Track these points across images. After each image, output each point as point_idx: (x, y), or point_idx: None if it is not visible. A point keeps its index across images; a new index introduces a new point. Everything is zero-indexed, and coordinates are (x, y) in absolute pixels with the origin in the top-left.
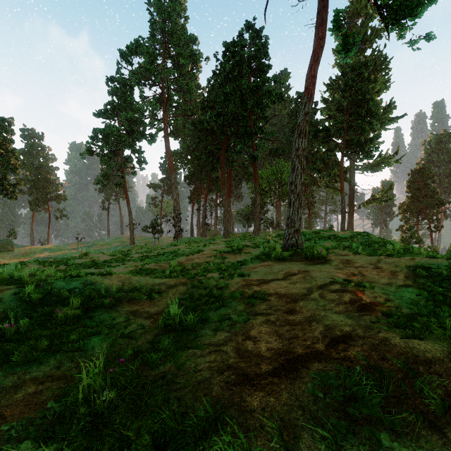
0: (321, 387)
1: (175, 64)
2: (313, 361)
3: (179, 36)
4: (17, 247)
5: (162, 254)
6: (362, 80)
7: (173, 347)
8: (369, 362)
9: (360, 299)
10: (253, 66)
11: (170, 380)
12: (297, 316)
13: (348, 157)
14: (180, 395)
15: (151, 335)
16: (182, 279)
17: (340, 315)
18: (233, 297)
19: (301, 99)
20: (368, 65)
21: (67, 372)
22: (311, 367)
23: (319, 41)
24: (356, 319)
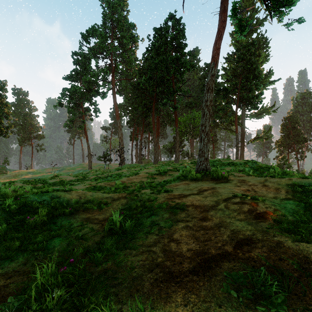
0: (233, 284)
1: (120, 43)
2: (224, 260)
3: (123, 24)
4: (10, 171)
5: (110, 176)
6: (250, 54)
7: (114, 248)
8: (269, 262)
9: (255, 210)
10: (174, 44)
11: (110, 276)
12: (209, 222)
13: (240, 108)
14: (118, 291)
15: (99, 237)
16: (124, 194)
17: (241, 222)
18: (161, 208)
19: (207, 68)
20: (255, 44)
21: (31, 268)
22: (223, 266)
23: (222, 23)
24: (255, 225)
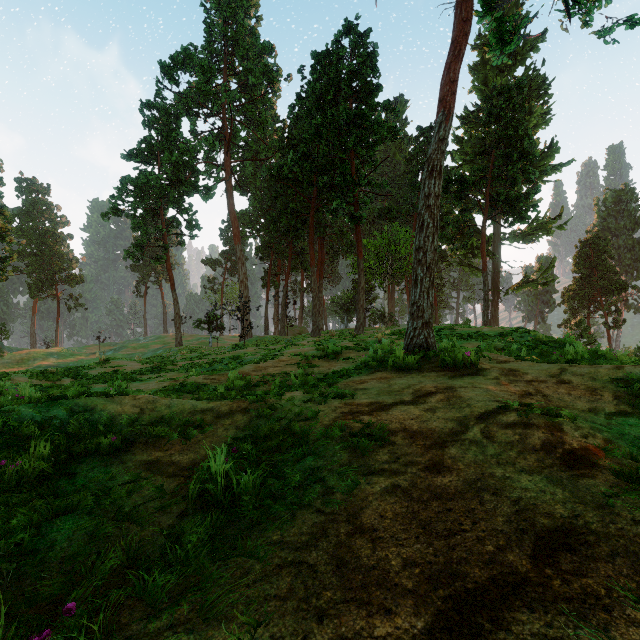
0: None
1: (242, 85)
2: (514, 605)
3: (248, 45)
4: (10, 351)
5: (219, 361)
6: (513, 108)
7: (204, 552)
8: None
9: (561, 443)
10: (355, 87)
11: None
12: (449, 477)
13: (493, 220)
14: None
15: (173, 515)
16: (243, 402)
17: (533, 476)
18: (328, 437)
19: (424, 137)
20: (522, 86)
21: None
22: (516, 627)
23: (462, 25)
24: (570, 487)
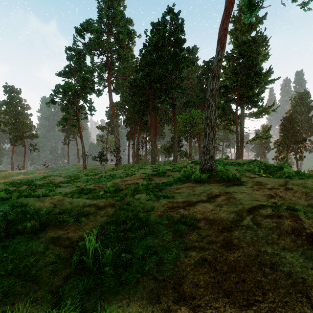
0: None
1: (116, 39)
2: None
3: (119, 19)
4: (0, 172)
5: (103, 177)
6: (251, 51)
7: None
8: None
9: (303, 228)
10: (172, 40)
11: None
12: (238, 253)
13: (241, 106)
14: None
15: (61, 277)
16: (112, 200)
17: (293, 254)
18: (160, 223)
19: (206, 66)
20: (255, 40)
21: None
22: None
23: None
24: None
